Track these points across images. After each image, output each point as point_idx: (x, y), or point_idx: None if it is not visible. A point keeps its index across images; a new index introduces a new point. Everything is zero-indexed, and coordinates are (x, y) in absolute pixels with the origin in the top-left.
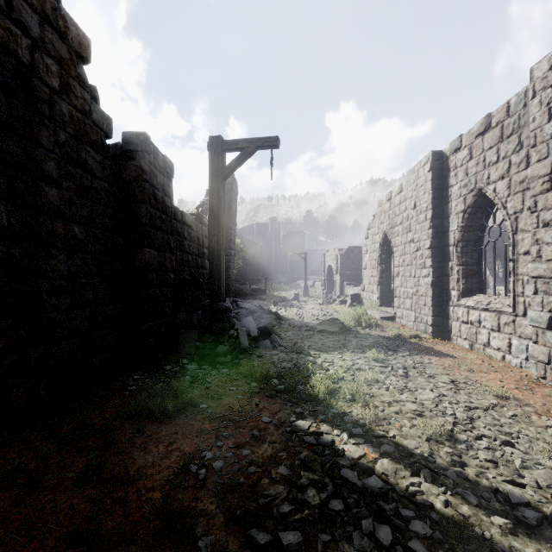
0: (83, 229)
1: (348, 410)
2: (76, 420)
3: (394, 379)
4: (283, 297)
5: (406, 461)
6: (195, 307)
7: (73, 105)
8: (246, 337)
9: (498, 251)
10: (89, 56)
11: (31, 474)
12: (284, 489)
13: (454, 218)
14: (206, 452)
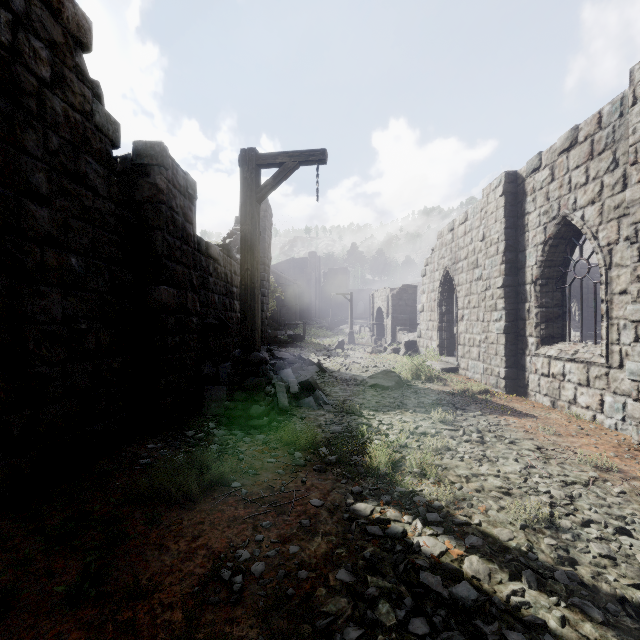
0: (82, 261)
1: (418, 489)
2: (71, 506)
3: (468, 446)
4: (325, 345)
5: (500, 558)
6: (222, 357)
7: (70, 103)
8: (285, 394)
9: (575, 291)
10: (90, 42)
11: (6, 588)
12: (347, 603)
13: (531, 251)
14: (242, 550)
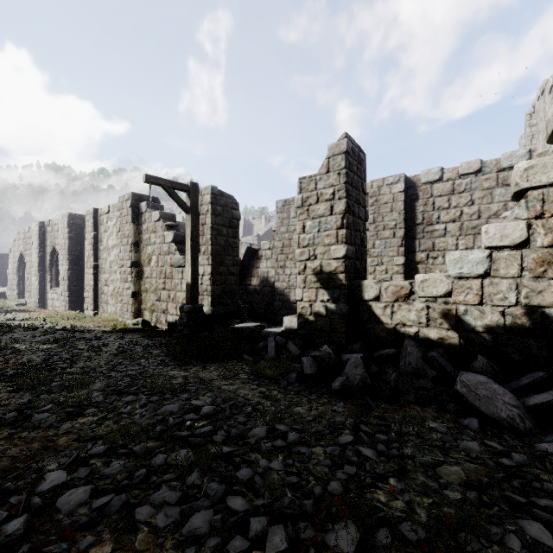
0: None
1: None
2: None
3: None
4: None
5: None
6: None
7: None
8: None
9: None
10: None
11: None
12: None
13: (48, 254)
14: None
